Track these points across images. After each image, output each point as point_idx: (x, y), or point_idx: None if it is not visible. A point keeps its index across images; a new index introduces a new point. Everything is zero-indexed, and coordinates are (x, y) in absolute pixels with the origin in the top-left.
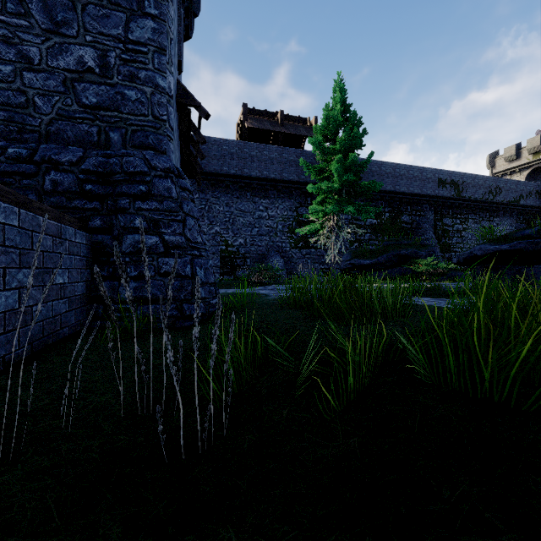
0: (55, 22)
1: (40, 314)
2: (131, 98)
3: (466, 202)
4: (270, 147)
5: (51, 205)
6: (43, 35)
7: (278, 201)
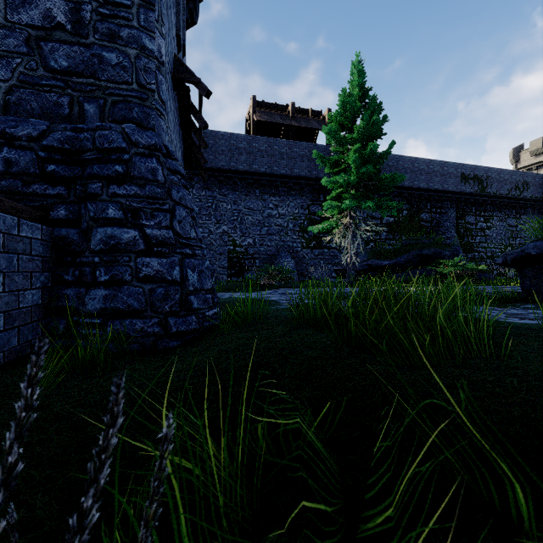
0: None
1: None
2: (111, 62)
3: (490, 198)
4: (281, 141)
5: (3, 191)
6: None
7: (289, 198)
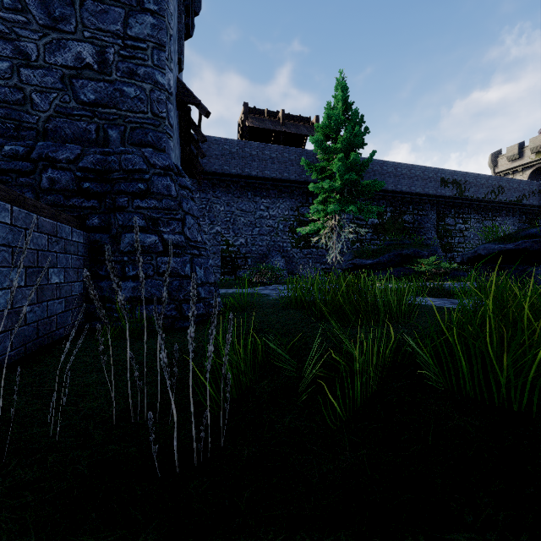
0: (53, 18)
1: (34, 314)
2: (130, 95)
3: (468, 201)
4: (271, 146)
5: (49, 204)
6: (40, 30)
7: (279, 201)
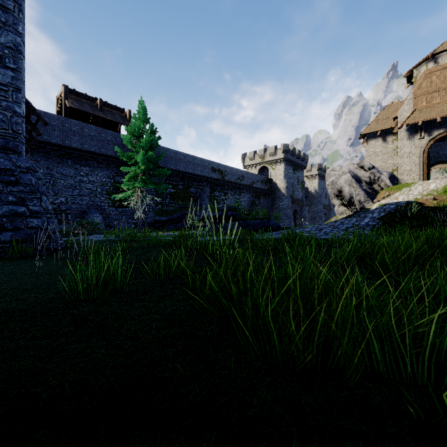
0: None
1: None
2: None
3: (227, 183)
4: (91, 126)
5: None
6: None
7: (98, 170)
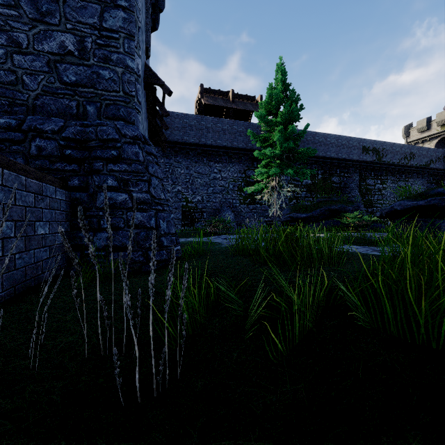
0: (40, 12)
1: (22, 260)
2: (105, 77)
3: (385, 166)
4: (223, 120)
5: (37, 167)
6: (30, 23)
7: (229, 165)
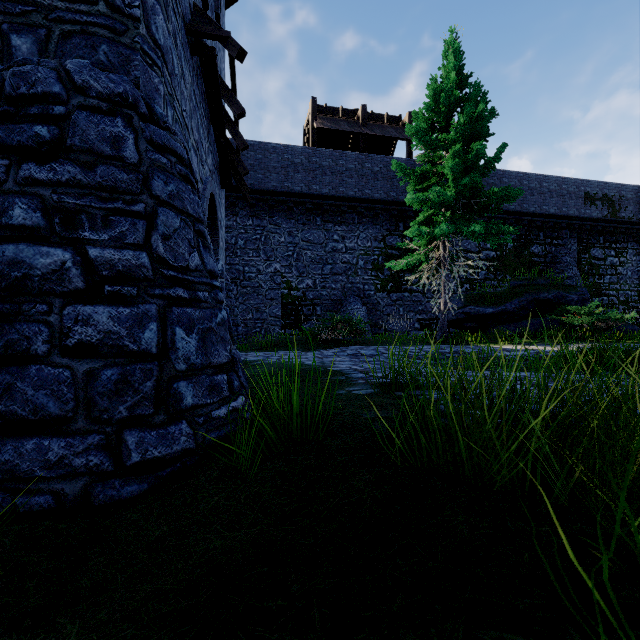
0: None
1: None
2: None
3: (624, 225)
4: (348, 154)
5: None
6: None
7: (359, 228)
